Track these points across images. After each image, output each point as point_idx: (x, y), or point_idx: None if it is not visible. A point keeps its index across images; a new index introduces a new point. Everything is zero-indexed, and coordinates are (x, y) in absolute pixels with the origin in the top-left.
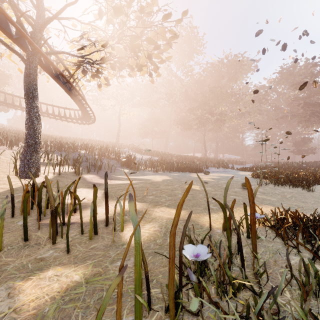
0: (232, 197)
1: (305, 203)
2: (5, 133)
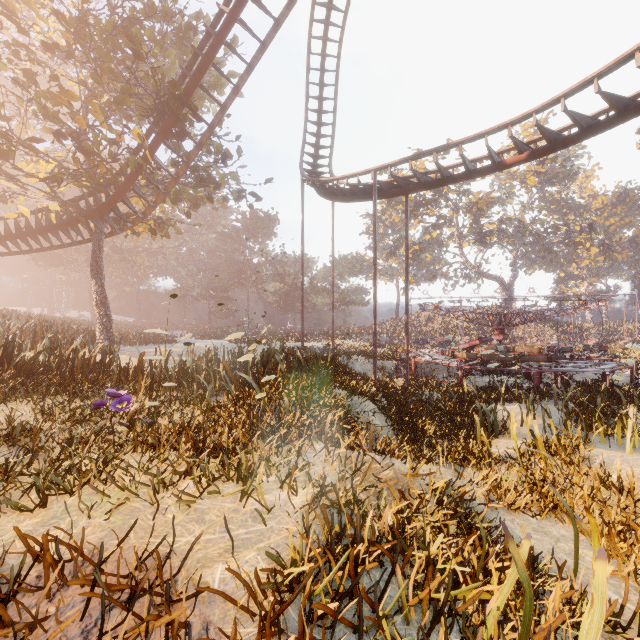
0: None
1: None
2: None
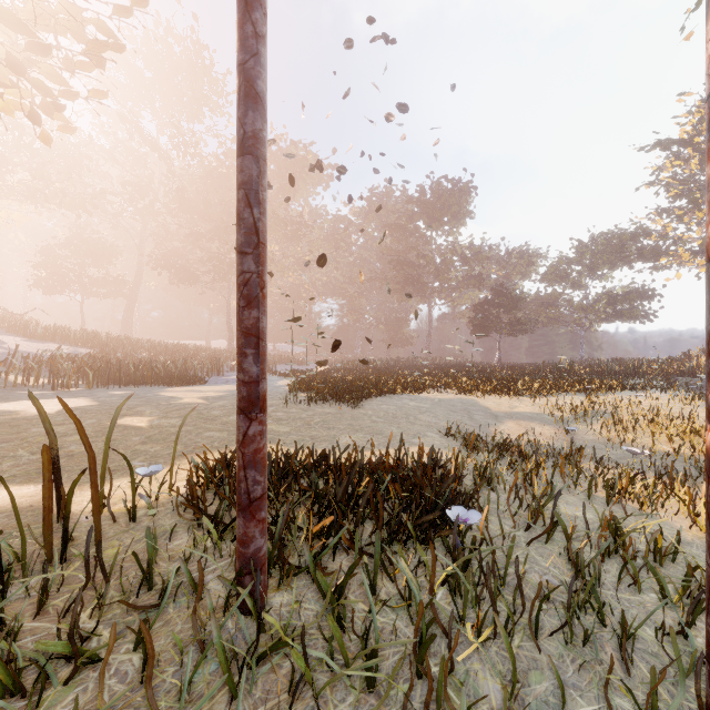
0: (207, 435)
1: (331, 430)
2: None
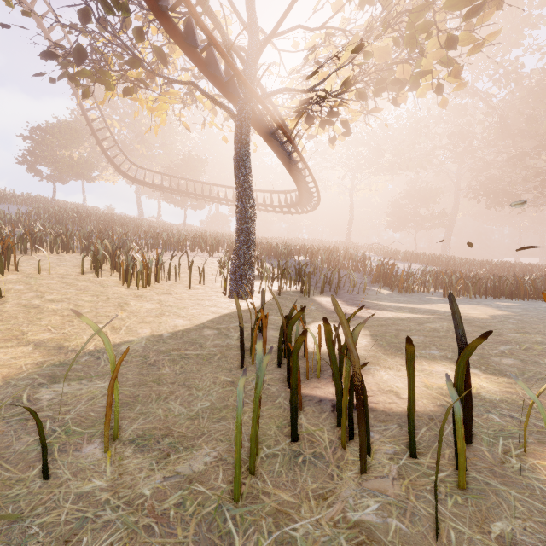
0: None
1: None
2: (202, 236)
